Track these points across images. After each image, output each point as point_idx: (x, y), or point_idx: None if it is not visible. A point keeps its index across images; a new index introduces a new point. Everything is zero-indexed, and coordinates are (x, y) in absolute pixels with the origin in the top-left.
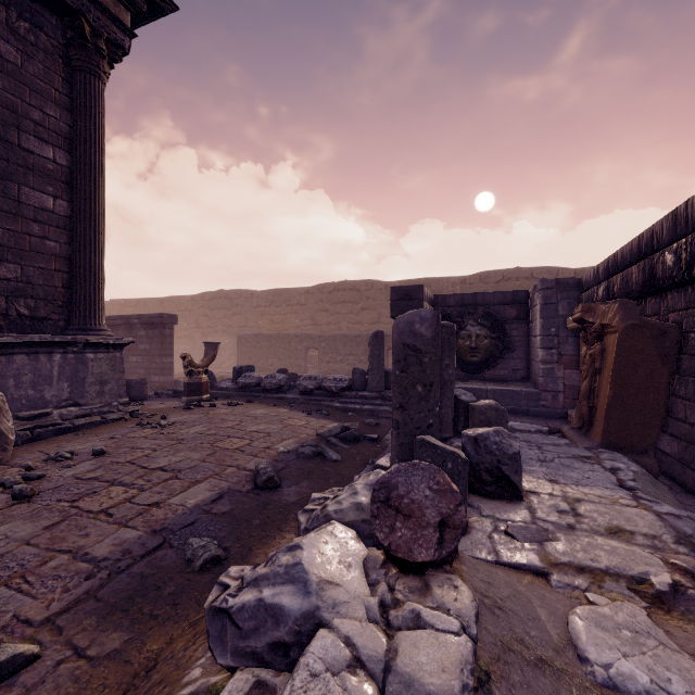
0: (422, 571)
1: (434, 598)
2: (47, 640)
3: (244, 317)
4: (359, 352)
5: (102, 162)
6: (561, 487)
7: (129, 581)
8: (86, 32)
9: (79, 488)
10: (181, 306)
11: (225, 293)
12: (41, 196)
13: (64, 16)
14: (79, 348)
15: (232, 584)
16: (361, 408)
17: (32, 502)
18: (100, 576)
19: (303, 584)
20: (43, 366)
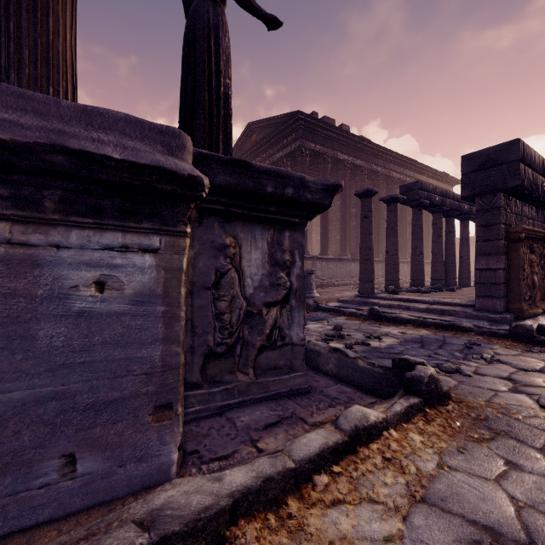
0: None
1: None
2: None
3: None
4: None
5: None
6: None
7: None
8: None
9: None
10: None
11: None
12: None
13: None
14: None
15: None
16: None
17: None
18: None
19: None
20: None
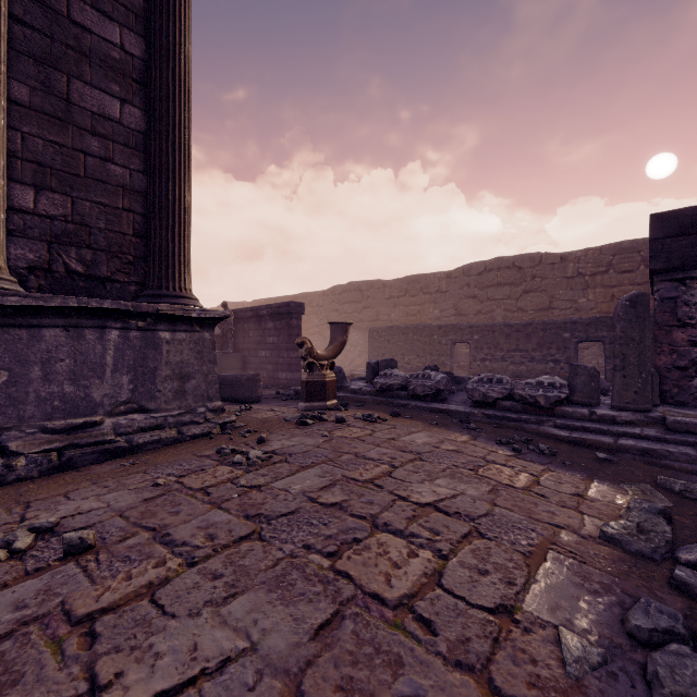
0: None
1: None
2: None
3: (375, 310)
4: (530, 346)
5: (185, 46)
6: None
7: None
8: None
9: None
10: (313, 302)
11: (355, 285)
12: (103, 97)
13: None
14: (147, 322)
15: None
16: (616, 444)
17: None
18: None
19: None
20: (91, 348)
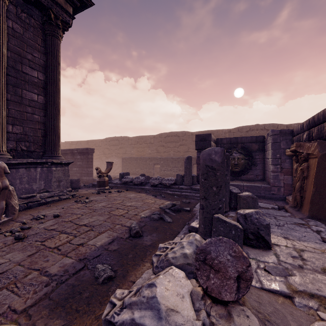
0: (226, 303)
1: (236, 325)
2: (23, 322)
3: (125, 149)
4: (179, 166)
5: (59, 78)
6: (291, 241)
7: (66, 288)
8: (52, 17)
9: (46, 234)
10: (96, 144)
11: (116, 138)
12: (32, 94)
13: (42, 10)
14: (49, 165)
15: (117, 304)
16: (180, 194)
17: (23, 241)
18: (52, 284)
19: (157, 311)
20: (32, 173)
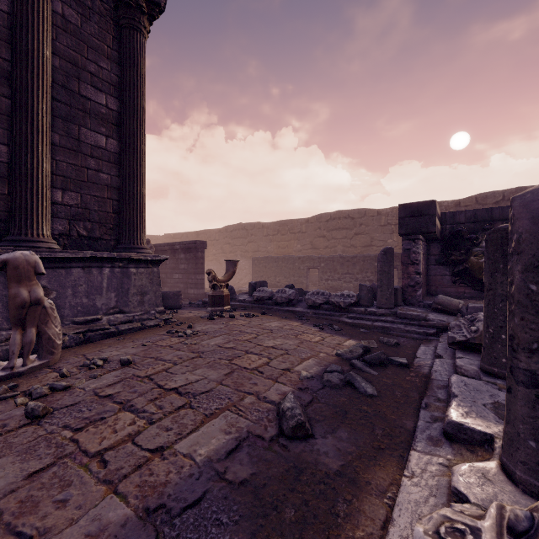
0: None
1: None
2: None
3: (257, 244)
4: (355, 271)
5: (143, 105)
6: None
7: None
8: None
9: (91, 409)
10: (211, 237)
11: (242, 226)
12: (96, 135)
13: None
14: (124, 263)
15: None
16: (372, 325)
17: (40, 424)
18: None
19: None
20: (95, 278)
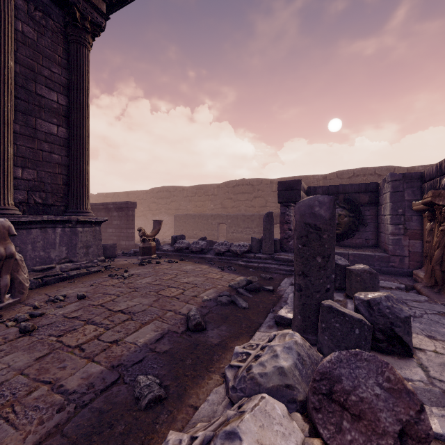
0: None
1: None
2: None
3: (178, 203)
4: (253, 226)
5: (87, 102)
6: (441, 343)
7: (90, 416)
8: (77, 16)
9: (65, 325)
10: (140, 197)
11: (166, 188)
12: (49, 125)
13: (64, 7)
14: (73, 224)
15: None
16: (258, 266)
17: (32, 335)
18: (68, 409)
19: None
20: (50, 236)
